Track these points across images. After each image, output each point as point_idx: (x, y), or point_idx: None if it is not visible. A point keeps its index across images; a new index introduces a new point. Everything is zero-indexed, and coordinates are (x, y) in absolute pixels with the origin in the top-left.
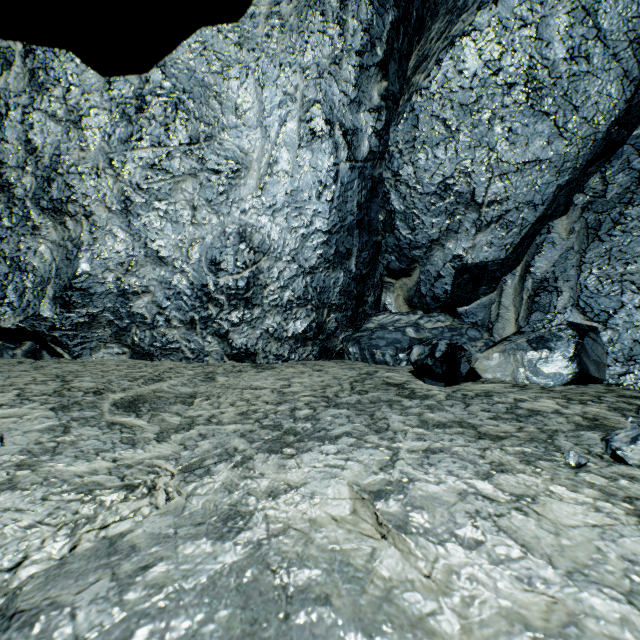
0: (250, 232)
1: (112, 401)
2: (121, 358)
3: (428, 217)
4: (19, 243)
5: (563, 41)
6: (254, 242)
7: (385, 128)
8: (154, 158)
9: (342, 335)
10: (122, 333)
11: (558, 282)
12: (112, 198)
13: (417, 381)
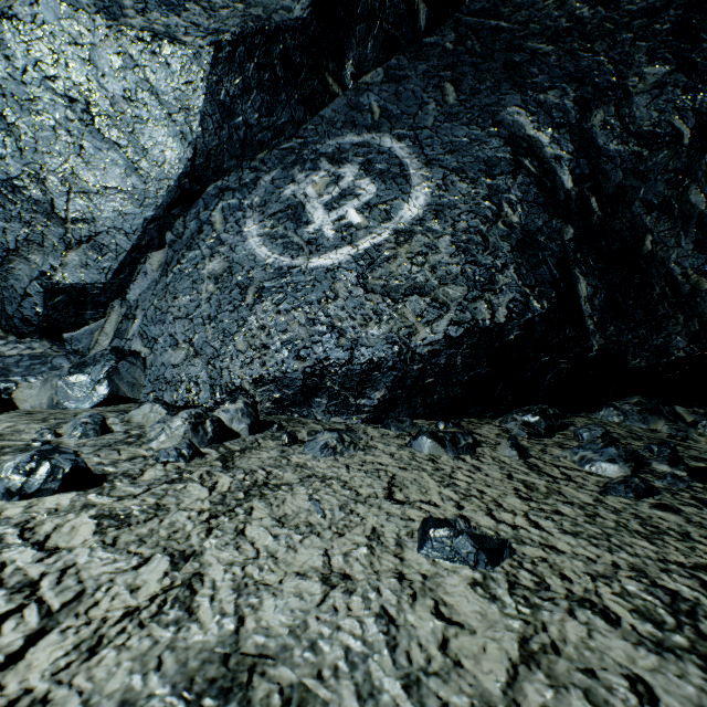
0: None
1: None
2: None
3: None
4: None
5: (120, 79)
6: None
7: None
8: None
9: None
10: None
11: (138, 310)
12: None
13: None
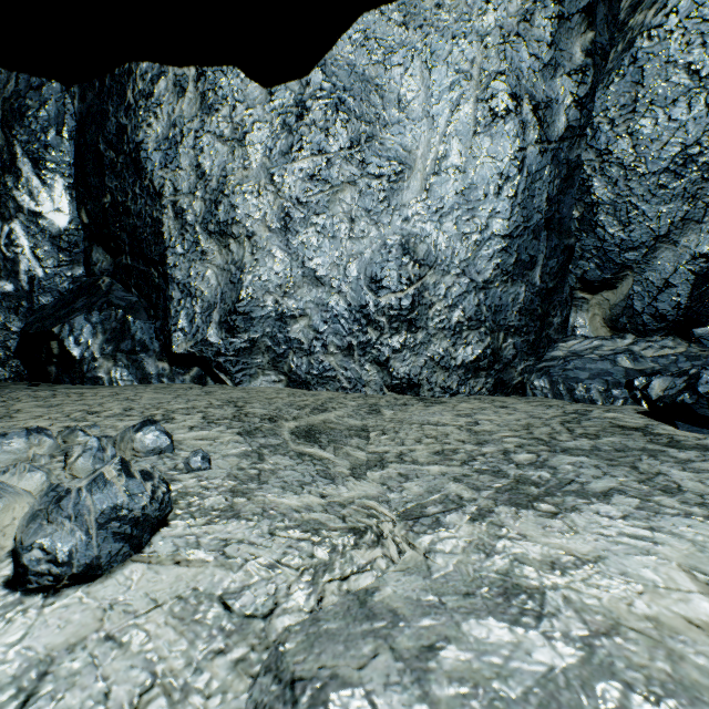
0: (413, 243)
1: (289, 429)
2: (277, 386)
3: (652, 205)
4: (190, 269)
5: None
6: (418, 254)
7: (590, 93)
8: (313, 168)
9: (521, 365)
10: (279, 360)
11: None
12: (272, 216)
13: (663, 425)
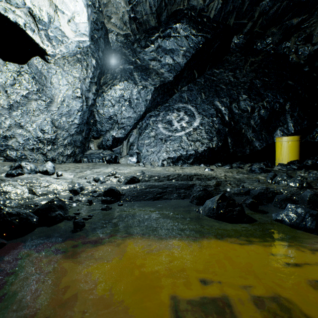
0: (54, 121)
1: None
2: None
3: (106, 124)
4: None
5: (135, 95)
6: (56, 124)
7: (96, 98)
8: (23, 93)
9: (80, 155)
10: (2, 152)
11: (134, 144)
12: (4, 103)
13: (108, 164)
